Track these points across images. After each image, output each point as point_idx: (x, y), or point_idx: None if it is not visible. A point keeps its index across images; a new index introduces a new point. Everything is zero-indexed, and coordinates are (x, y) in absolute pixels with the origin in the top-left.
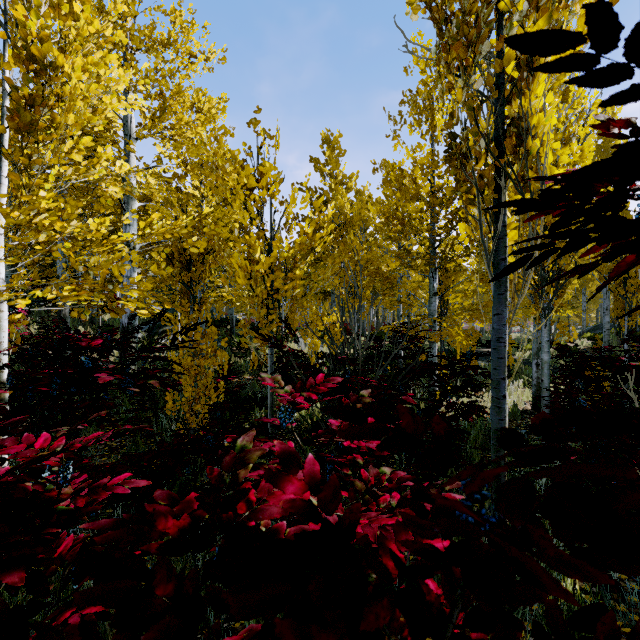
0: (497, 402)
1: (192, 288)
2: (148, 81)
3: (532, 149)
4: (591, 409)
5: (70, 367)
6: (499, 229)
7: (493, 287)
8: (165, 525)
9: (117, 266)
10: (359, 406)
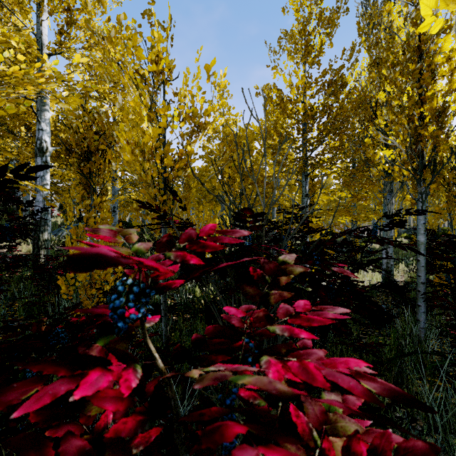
0: None
1: (91, 179)
2: None
3: None
4: None
5: None
6: None
7: None
8: None
9: None
10: (284, 280)
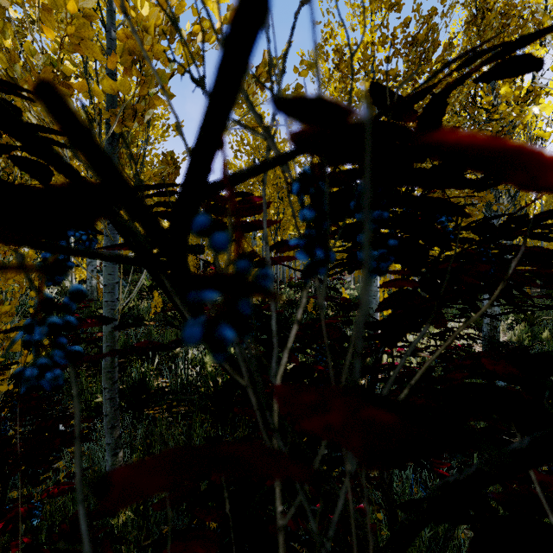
0: None
1: None
2: None
3: None
4: None
5: None
6: None
7: None
8: None
9: None
10: None
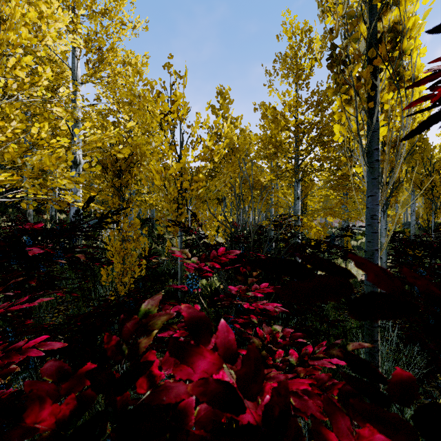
0: None
1: (122, 191)
2: (85, 26)
3: (407, 48)
4: (429, 277)
5: (2, 241)
6: (374, 123)
7: (367, 173)
8: (37, 416)
9: (48, 156)
10: (255, 274)
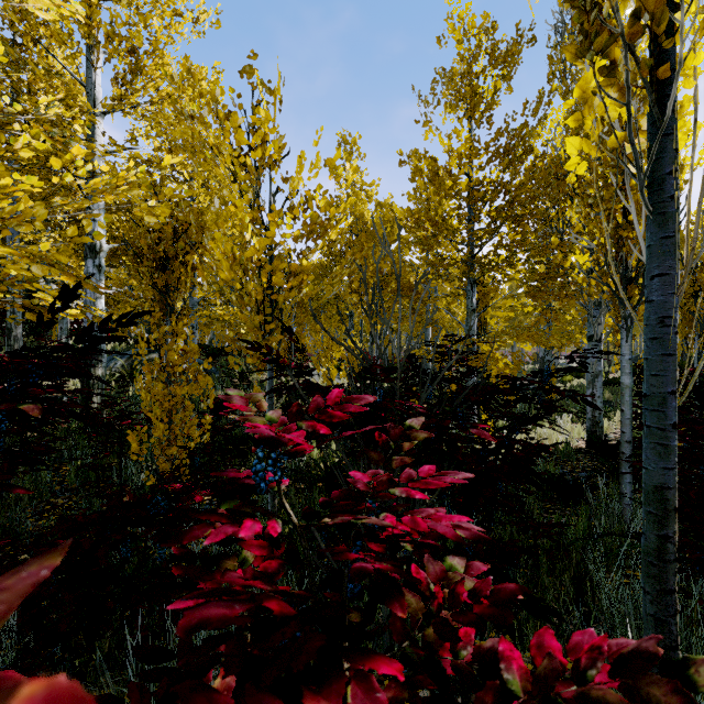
0: (660, 436)
1: (168, 295)
2: None
3: None
4: None
5: None
6: (668, 114)
7: (648, 228)
8: None
9: None
10: (407, 446)
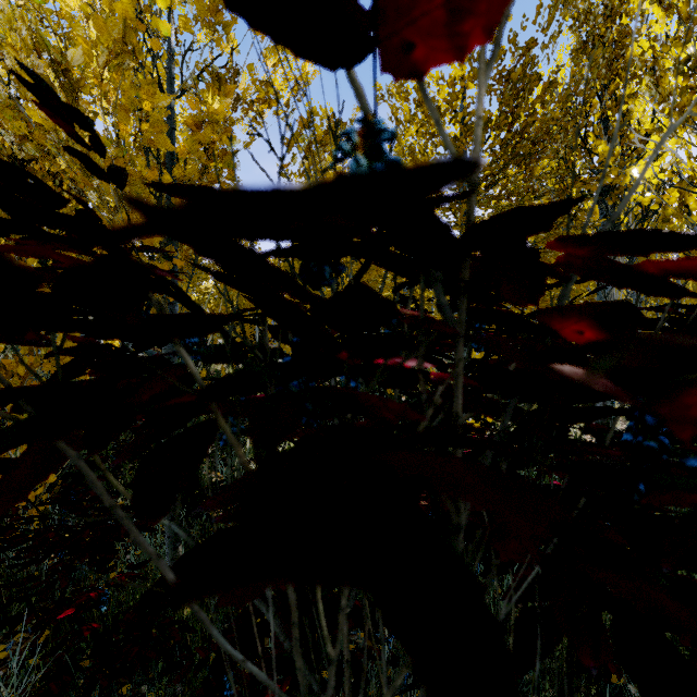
0: None
1: None
2: None
3: None
4: None
5: None
6: None
7: None
8: None
9: None
10: None
